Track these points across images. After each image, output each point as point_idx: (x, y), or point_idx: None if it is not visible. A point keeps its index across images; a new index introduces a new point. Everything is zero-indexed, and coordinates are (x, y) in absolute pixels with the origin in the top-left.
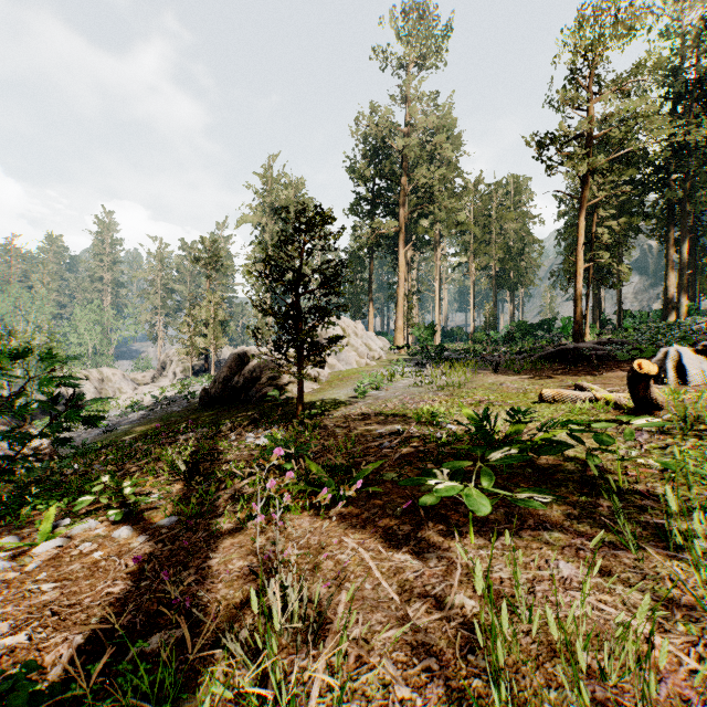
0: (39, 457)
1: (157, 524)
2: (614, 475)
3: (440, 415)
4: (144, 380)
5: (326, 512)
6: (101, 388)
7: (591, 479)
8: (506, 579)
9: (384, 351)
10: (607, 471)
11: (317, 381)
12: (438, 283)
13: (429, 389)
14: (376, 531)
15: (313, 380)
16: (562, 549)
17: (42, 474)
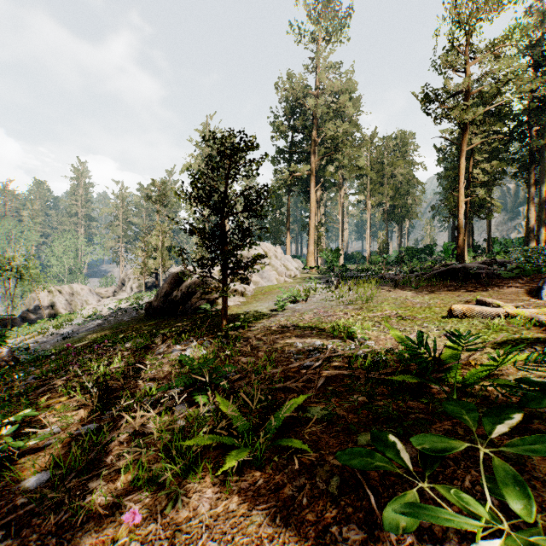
0: None
1: (21, 485)
2: None
3: (357, 331)
4: (106, 294)
5: (235, 478)
6: (71, 300)
7: None
8: None
9: (299, 271)
10: None
11: (243, 295)
12: (341, 216)
13: (340, 303)
14: (305, 536)
15: (240, 294)
16: None
17: None
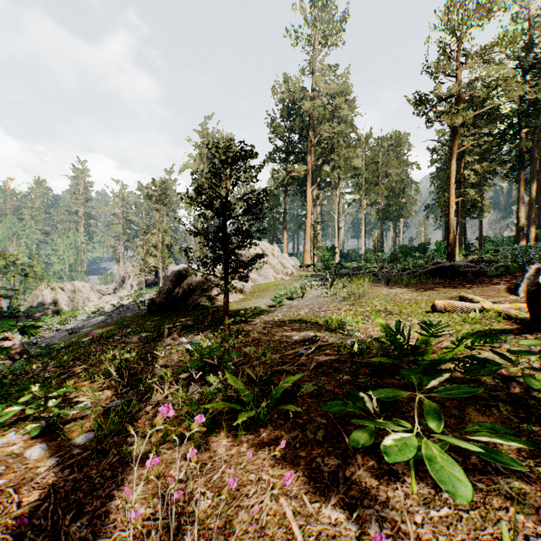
0: (11, 356)
1: (72, 441)
2: None
3: (347, 324)
4: (107, 291)
5: (244, 432)
6: (73, 297)
7: (519, 399)
8: None
9: (296, 269)
10: (531, 388)
11: (242, 292)
12: (337, 215)
13: (334, 299)
14: (297, 464)
15: (238, 291)
16: (536, 513)
17: None
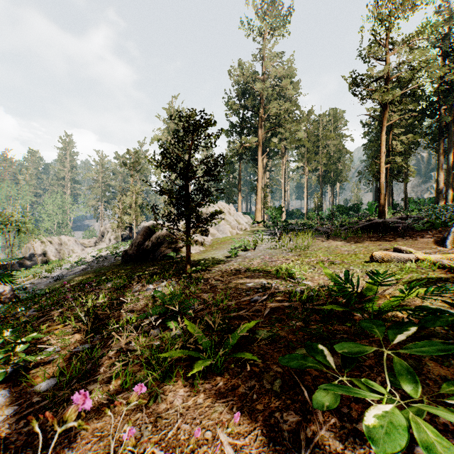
0: (2, 300)
1: (34, 388)
2: None
3: (296, 273)
4: (89, 244)
5: (201, 381)
6: (60, 249)
7: None
8: None
9: (248, 225)
10: None
11: (203, 245)
12: (283, 180)
13: (282, 251)
14: (255, 420)
15: (200, 244)
16: None
17: None
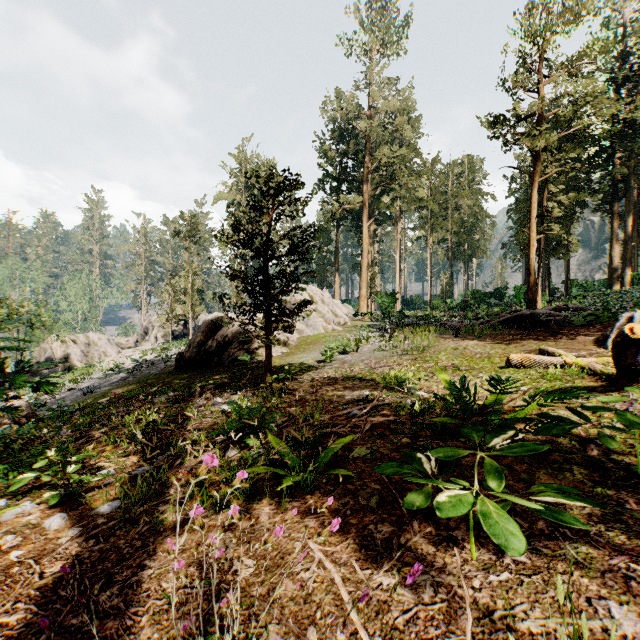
0: (16, 419)
1: (96, 510)
2: (623, 457)
3: (408, 381)
4: (127, 344)
5: (288, 499)
6: (87, 351)
7: (597, 462)
8: (539, 634)
9: (349, 318)
10: (611, 450)
11: (286, 345)
12: (398, 255)
13: (393, 353)
14: (348, 532)
15: (282, 344)
16: (602, 576)
17: (2, 441)
